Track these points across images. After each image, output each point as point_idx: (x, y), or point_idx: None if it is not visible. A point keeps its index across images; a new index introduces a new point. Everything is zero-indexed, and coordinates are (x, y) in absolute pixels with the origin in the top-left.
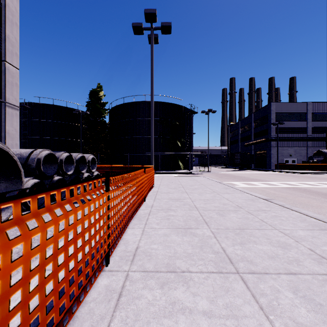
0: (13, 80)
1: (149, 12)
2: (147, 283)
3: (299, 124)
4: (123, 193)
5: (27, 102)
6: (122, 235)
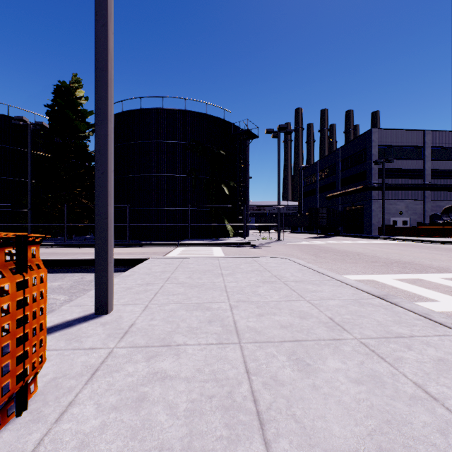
0: None
1: None
2: None
3: (413, 164)
4: None
5: None
6: None
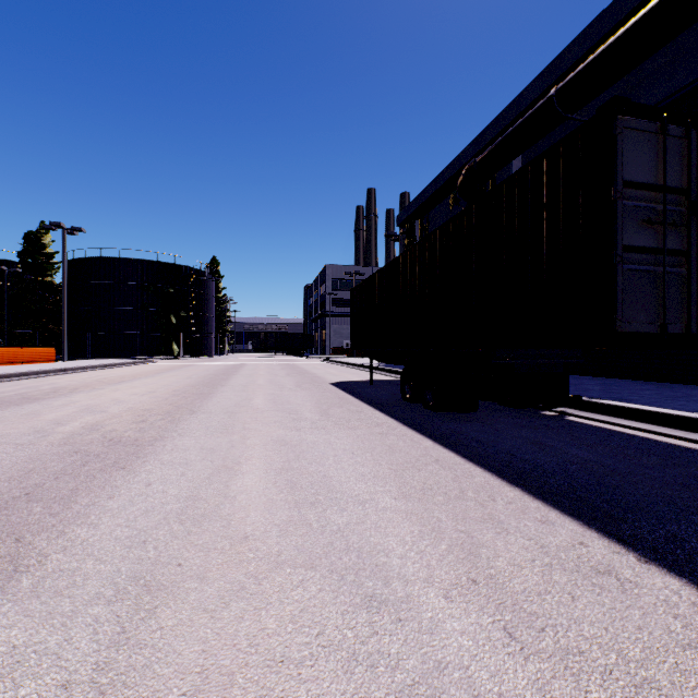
0: None
1: (55, 224)
2: None
3: None
4: None
5: None
6: None
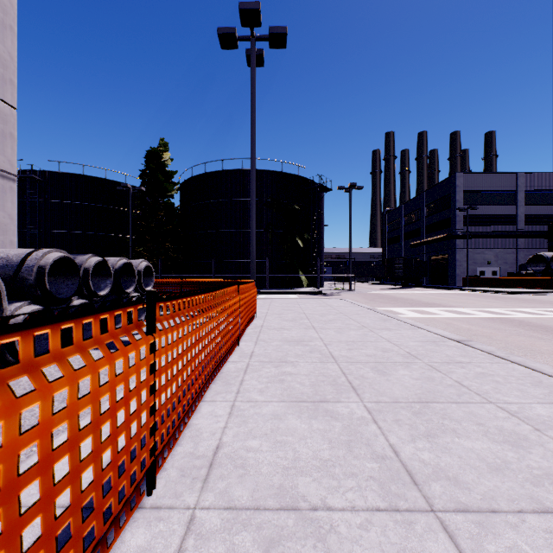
0: (5, 128)
1: (248, 7)
2: (235, 541)
3: (503, 210)
4: (192, 335)
5: (38, 171)
6: (191, 417)
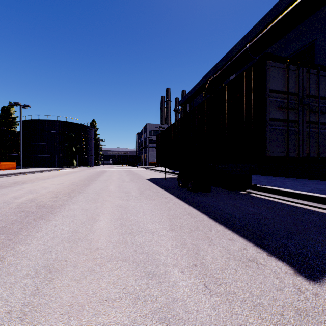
0: None
1: (16, 103)
2: None
3: None
4: None
5: None
6: None
